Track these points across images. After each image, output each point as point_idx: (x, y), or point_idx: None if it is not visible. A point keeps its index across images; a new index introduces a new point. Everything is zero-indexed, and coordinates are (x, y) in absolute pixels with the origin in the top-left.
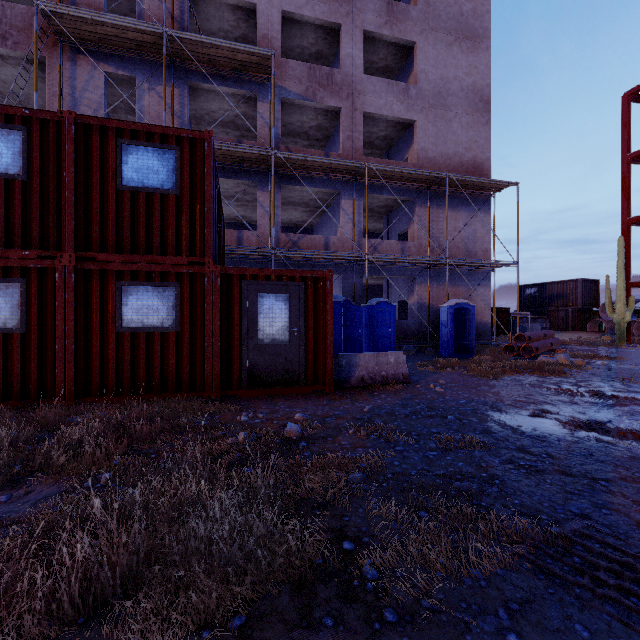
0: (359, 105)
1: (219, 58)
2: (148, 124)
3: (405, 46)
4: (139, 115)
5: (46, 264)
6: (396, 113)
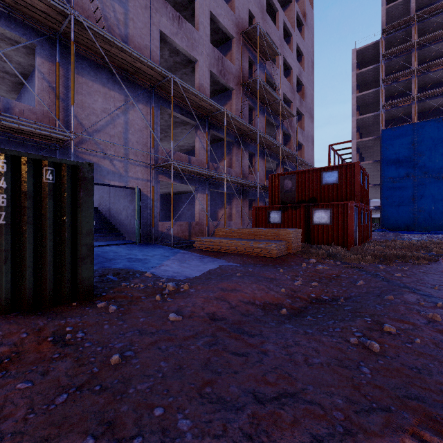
0: (295, 136)
1: (279, 111)
2: (366, 172)
3: (297, 113)
4: (256, 126)
5: (363, 207)
6: (301, 141)
